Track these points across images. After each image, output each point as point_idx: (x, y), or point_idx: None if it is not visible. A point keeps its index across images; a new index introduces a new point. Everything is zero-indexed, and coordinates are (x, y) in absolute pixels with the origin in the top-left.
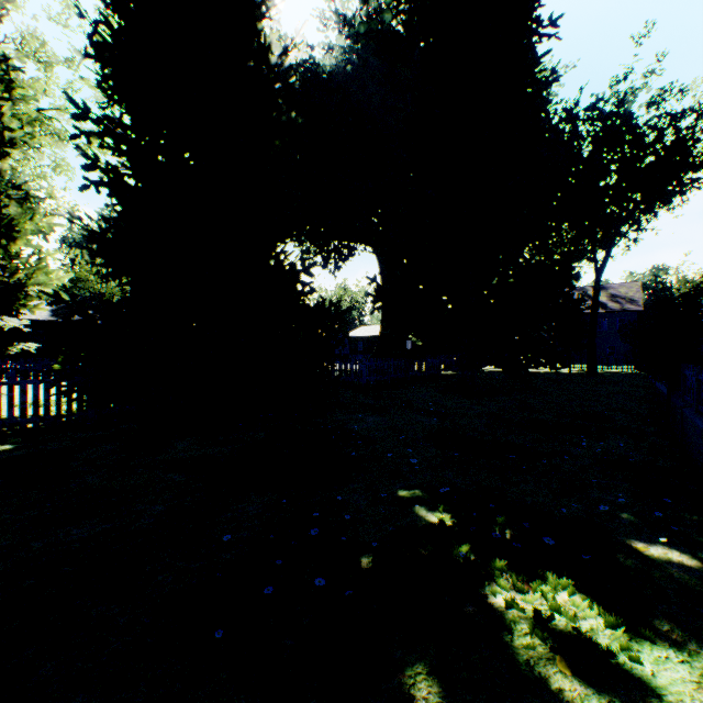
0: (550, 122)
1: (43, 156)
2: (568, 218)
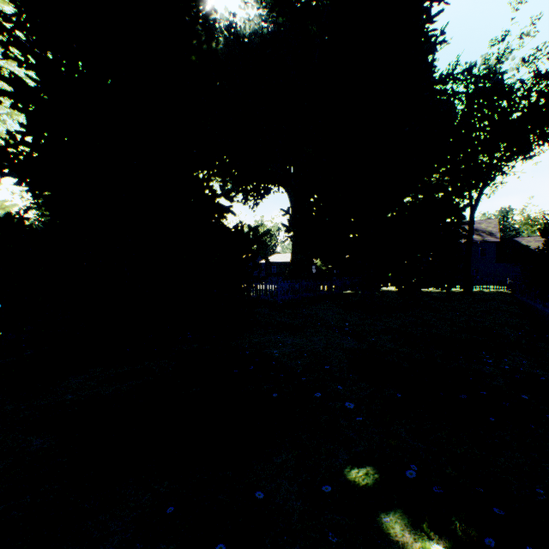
0: (440, 76)
1: (2, 106)
2: (446, 164)
